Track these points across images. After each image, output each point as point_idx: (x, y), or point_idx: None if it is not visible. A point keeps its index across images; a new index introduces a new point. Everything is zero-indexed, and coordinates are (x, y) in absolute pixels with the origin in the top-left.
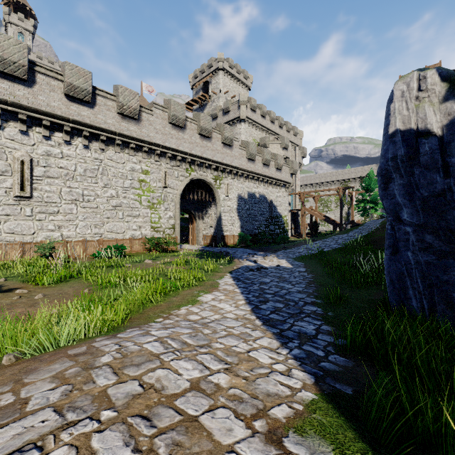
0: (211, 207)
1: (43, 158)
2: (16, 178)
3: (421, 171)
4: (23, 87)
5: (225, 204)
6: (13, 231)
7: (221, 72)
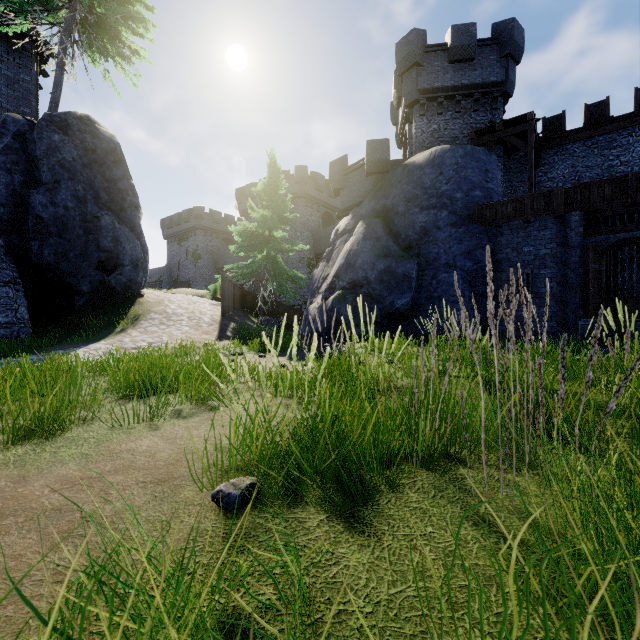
0: None
1: None
2: None
3: None
4: None
5: None
6: None
7: None
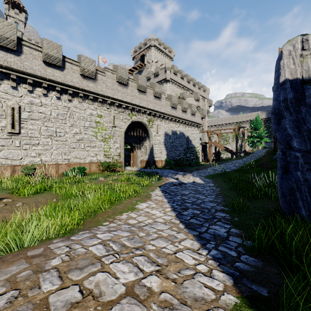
0: (146, 141)
1: (27, 106)
2: (9, 119)
3: (307, 110)
4: (14, 56)
5: (156, 138)
6: (6, 157)
7: (153, 48)
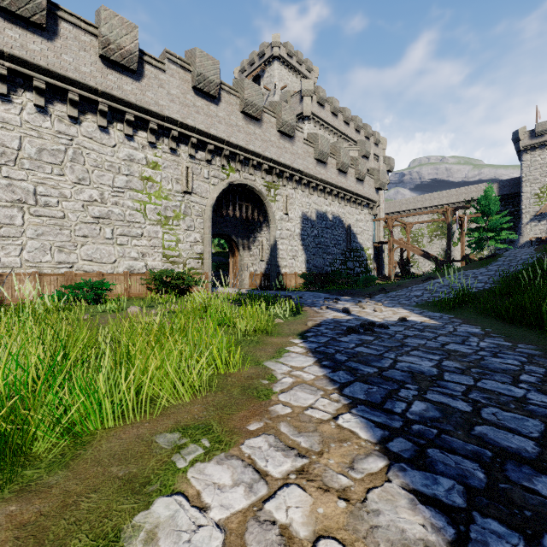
0: (262, 232)
1: None
2: None
3: None
4: None
5: (283, 226)
6: None
7: (276, 61)
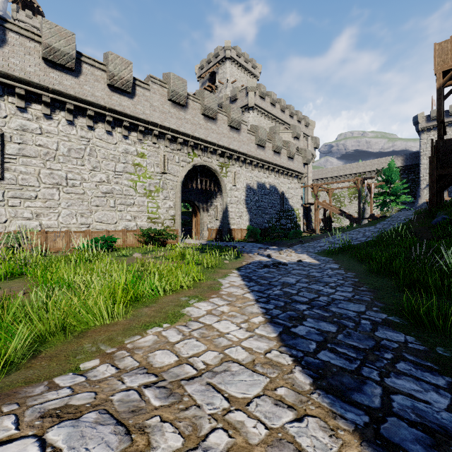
0: (216, 198)
1: (17, 133)
2: None
3: None
4: None
5: (232, 194)
6: None
7: (228, 61)
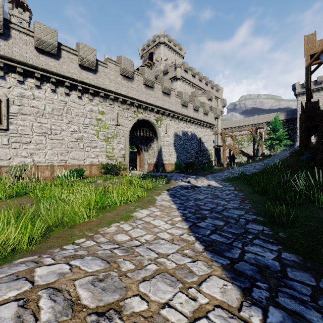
0: (154, 142)
1: (17, 98)
2: None
3: None
4: (0, 40)
5: (165, 139)
6: None
7: (162, 45)
